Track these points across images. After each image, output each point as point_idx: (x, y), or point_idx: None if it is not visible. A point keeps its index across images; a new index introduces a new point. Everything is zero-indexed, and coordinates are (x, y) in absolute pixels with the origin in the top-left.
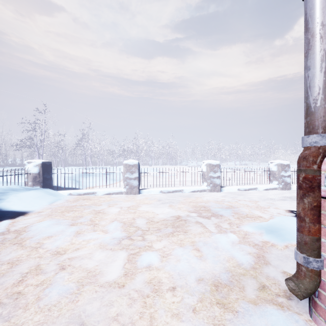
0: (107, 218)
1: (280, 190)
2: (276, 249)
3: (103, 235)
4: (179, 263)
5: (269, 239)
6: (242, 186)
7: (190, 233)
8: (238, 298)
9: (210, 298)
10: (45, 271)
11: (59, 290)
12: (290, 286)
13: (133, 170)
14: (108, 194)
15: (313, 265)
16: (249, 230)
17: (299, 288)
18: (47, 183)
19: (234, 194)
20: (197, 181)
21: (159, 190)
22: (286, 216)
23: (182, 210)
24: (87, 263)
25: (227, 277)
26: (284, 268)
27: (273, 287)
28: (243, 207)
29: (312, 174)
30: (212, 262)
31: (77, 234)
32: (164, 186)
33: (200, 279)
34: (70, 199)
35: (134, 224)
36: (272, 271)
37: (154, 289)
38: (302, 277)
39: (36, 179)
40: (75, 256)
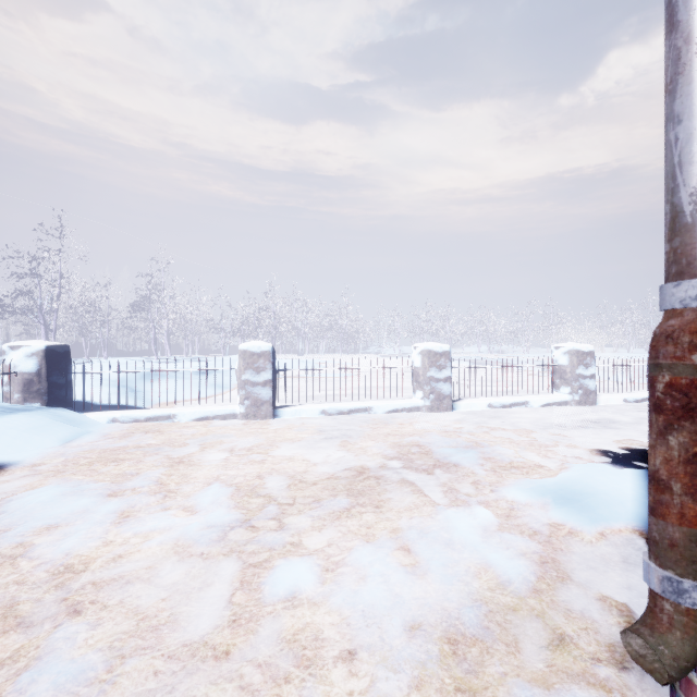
0: (198, 477)
1: (575, 407)
2: (581, 543)
3: (184, 520)
4: (364, 585)
5: (563, 518)
6: (497, 399)
7: (389, 509)
8: (505, 673)
9: (439, 676)
10: (29, 620)
11: (59, 674)
12: (633, 647)
13: (261, 366)
14: (203, 420)
15: (691, 599)
16: (518, 498)
17: (660, 655)
18: (58, 395)
19: (480, 417)
20: (402, 387)
21: (318, 408)
22: (594, 463)
23: (370, 454)
24: (141, 594)
25: (477, 618)
26: (603, 587)
27: (583, 639)
28: (501, 445)
29: (689, 377)
30: (441, 579)
31: (122, 517)
32: (331, 400)
33: (414, 627)
34: (113, 433)
35: (260, 489)
36: (576, 596)
37: (302, 659)
38: (664, 627)
39: (33, 385)
40: (111, 576)
